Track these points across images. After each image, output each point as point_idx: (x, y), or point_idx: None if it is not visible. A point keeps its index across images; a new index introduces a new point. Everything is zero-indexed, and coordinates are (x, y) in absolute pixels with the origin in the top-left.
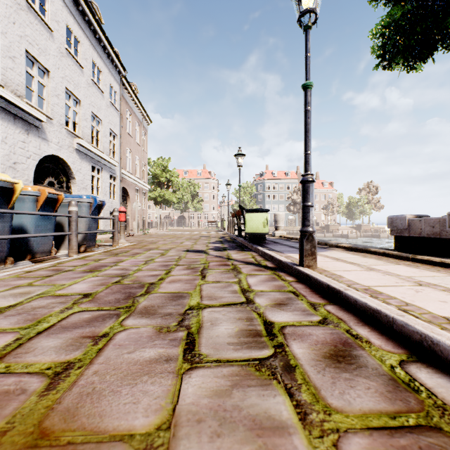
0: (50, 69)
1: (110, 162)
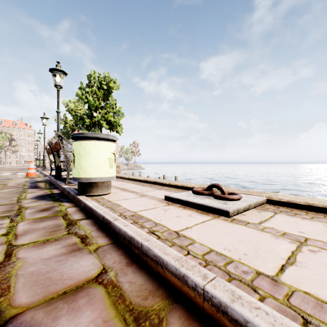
0: None
1: None
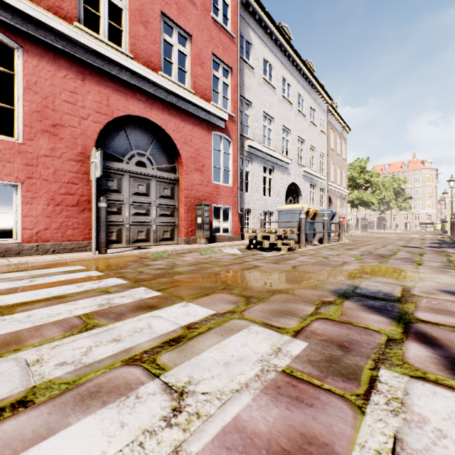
0: (291, 129)
1: (321, 178)
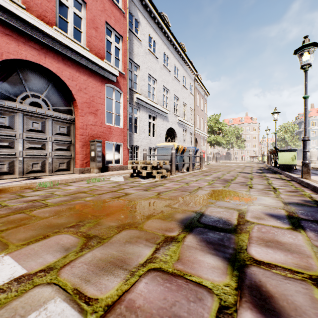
0: (169, 89)
1: (190, 125)
